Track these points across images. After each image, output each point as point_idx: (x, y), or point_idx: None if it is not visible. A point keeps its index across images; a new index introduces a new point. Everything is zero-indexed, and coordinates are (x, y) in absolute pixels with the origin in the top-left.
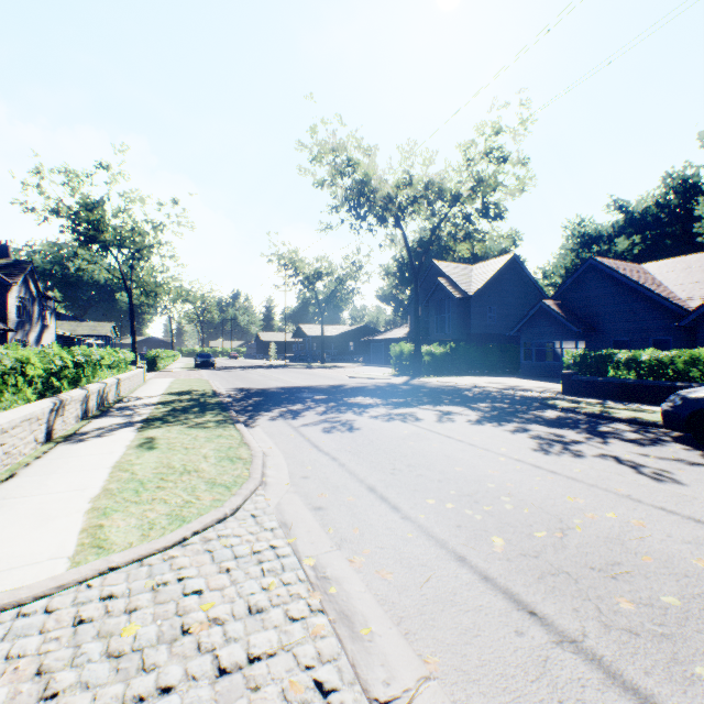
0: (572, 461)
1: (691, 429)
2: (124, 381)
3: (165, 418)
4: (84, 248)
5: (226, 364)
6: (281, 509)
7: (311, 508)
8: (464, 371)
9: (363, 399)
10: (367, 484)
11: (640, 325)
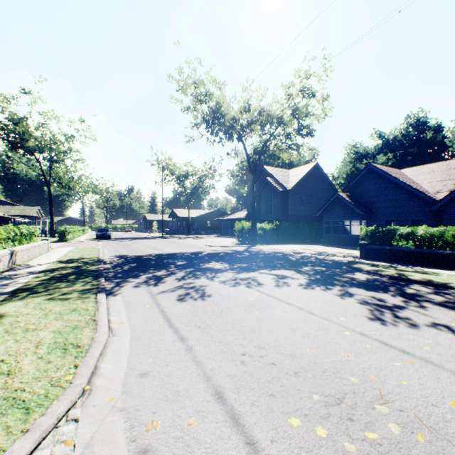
0: (413, 334)
1: None
2: (22, 251)
3: (35, 288)
4: (13, 152)
5: (120, 236)
6: None
7: (133, 454)
8: (285, 240)
9: (215, 265)
10: (215, 386)
11: (403, 209)
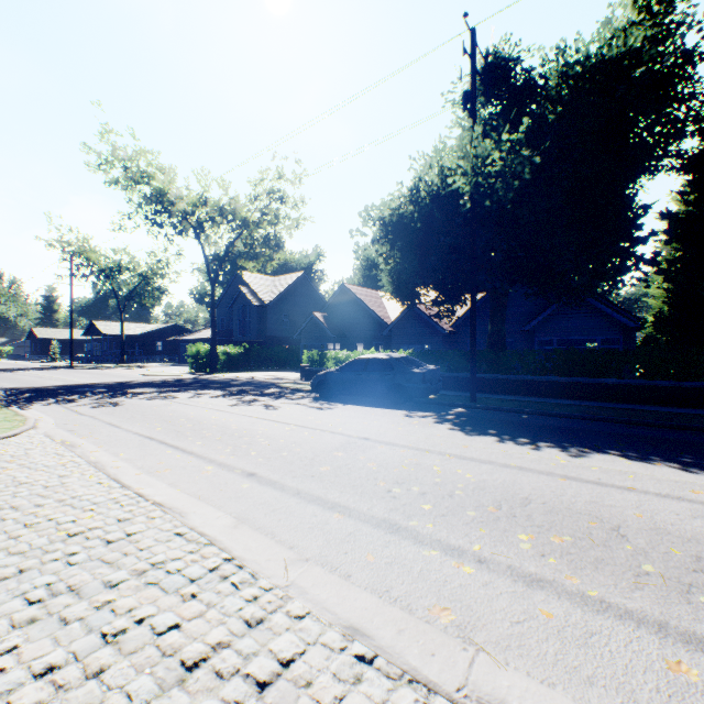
0: (242, 407)
1: (318, 391)
2: None
3: None
4: None
5: None
6: (47, 433)
7: (67, 431)
8: (258, 368)
9: (142, 390)
10: (109, 422)
11: (369, 333)
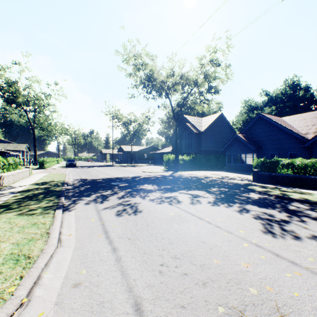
0: (298, 245)
1: None
2: (8, 176)
3: (11, 205)
4: (8, 105)
5: (83, 164)
6: None
7: None
8: (199, 168)
9: (147, 186)
10: (135, 297)
11: (283, 146)
